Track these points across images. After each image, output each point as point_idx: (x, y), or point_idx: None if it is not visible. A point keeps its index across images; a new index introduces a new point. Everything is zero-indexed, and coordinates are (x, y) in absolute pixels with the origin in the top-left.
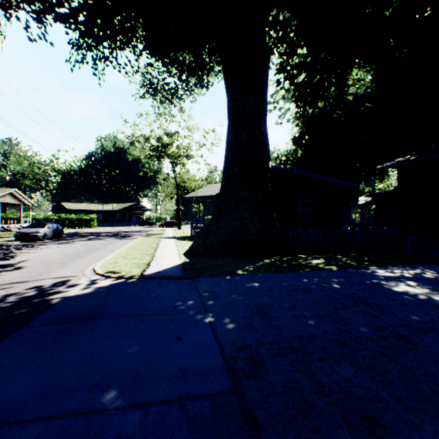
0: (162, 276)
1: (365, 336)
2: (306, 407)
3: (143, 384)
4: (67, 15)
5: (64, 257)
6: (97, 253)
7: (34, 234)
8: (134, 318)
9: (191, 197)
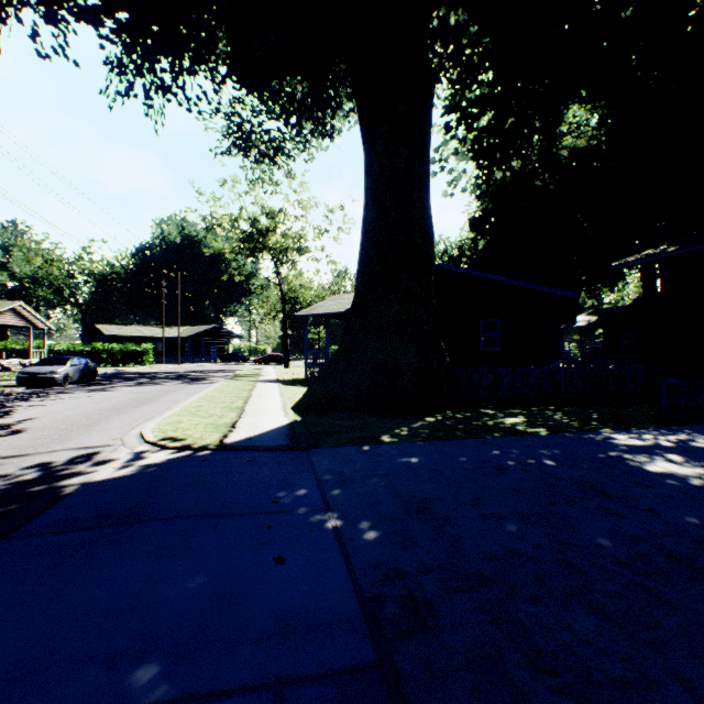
0: (256, 445)
1: (609, 554)
2: (515, 698)
3: (211, 651)
4: (96, 8)
5: (94, 413)
6: (149, 407)
7: (49, 376)
8: (203, 521)
9: (306, 315)
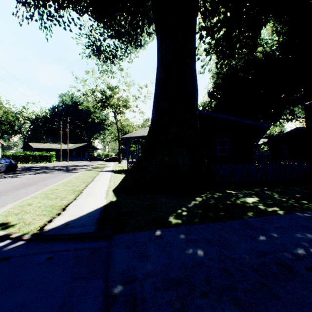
0: (67, 233)
1: None
2: None
3: None
4: None
5: None
6: (27, 189)
7: None
8: None
9: (127, 137)
